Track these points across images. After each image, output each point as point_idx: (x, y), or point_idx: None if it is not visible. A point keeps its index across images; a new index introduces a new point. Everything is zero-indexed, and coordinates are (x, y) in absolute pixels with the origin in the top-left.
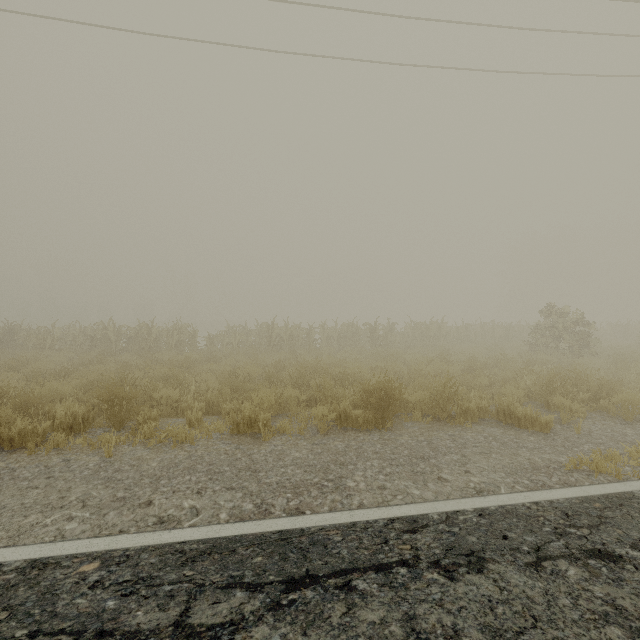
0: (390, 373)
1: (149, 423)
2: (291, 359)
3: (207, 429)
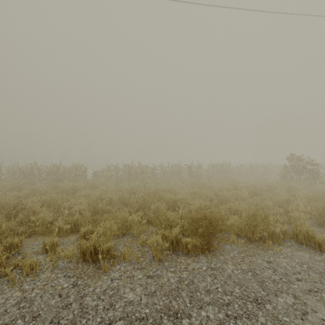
0: (204, 197)
1: (1, 254)
2: (141, 186)
3: (58, 256)
